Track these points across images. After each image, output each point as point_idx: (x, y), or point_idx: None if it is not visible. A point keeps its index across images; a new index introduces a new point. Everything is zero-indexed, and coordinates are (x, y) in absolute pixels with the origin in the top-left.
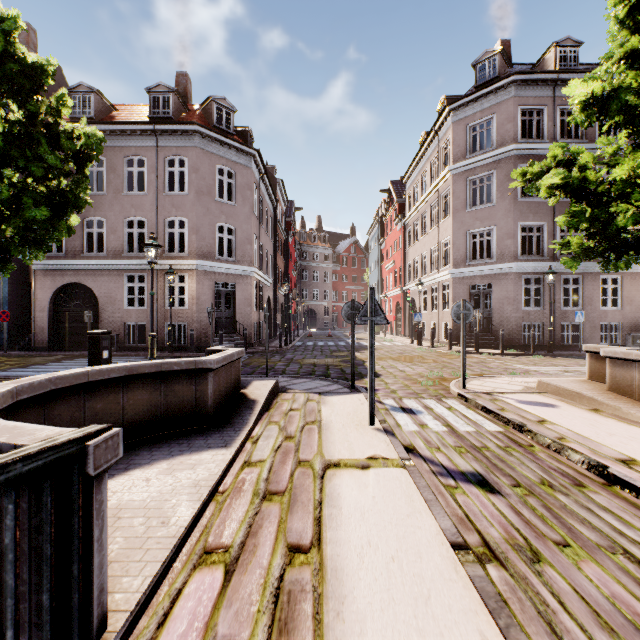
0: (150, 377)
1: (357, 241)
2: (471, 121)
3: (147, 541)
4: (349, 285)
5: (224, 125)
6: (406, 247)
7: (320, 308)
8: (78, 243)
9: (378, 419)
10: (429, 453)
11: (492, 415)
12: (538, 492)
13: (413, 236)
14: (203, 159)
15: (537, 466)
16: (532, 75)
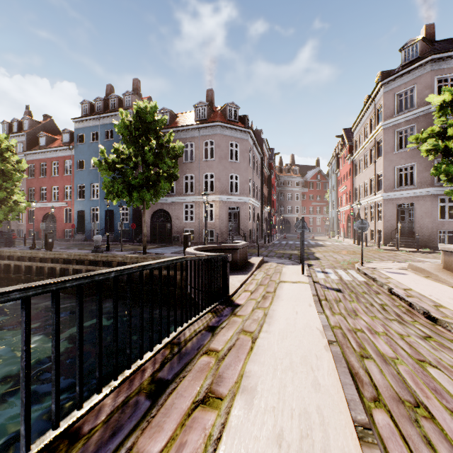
0: (218, 250)
1: (320, 170)
2: (397, 90)
3: (231, 287)
4: (314, 202)
5: (233, 118)
6: (354, 176)
7: (293, 219)
8: None
9: (306, 272)
10: (323, 283)
11: (366, 276)
12: (357, 293)
13: (358, 169)
14: (222, 140)
15: (367, 289)
16: (446, 53)
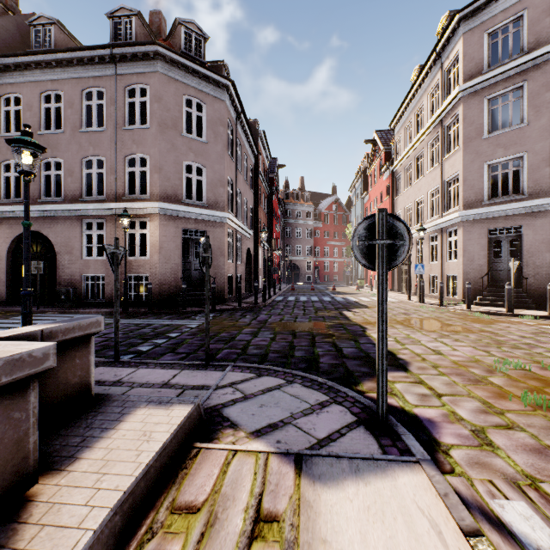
0: None
1: (338, 199)
2: (490, 26)
3: None
4: (330, 241)
5: (194, 53)
6: (394, 196)
7: (303, 263)
8: (35, 187)
9: None
10: None
11: None
12: None
13: (404, 182)
14: (167, 87)
15: None
16: None
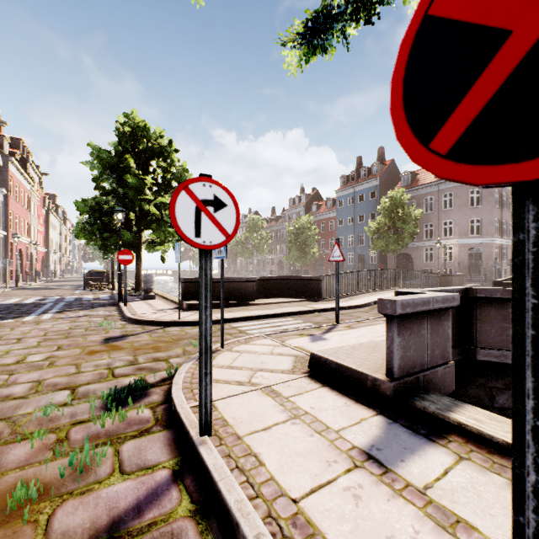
0: (440, 276)
1: None
2: None
3: None
4: None
5: None
6: None
7: None
8: None
9: None
10: None
11: None
12: None
13: None
14: (461, 190)
15: None
16: None
